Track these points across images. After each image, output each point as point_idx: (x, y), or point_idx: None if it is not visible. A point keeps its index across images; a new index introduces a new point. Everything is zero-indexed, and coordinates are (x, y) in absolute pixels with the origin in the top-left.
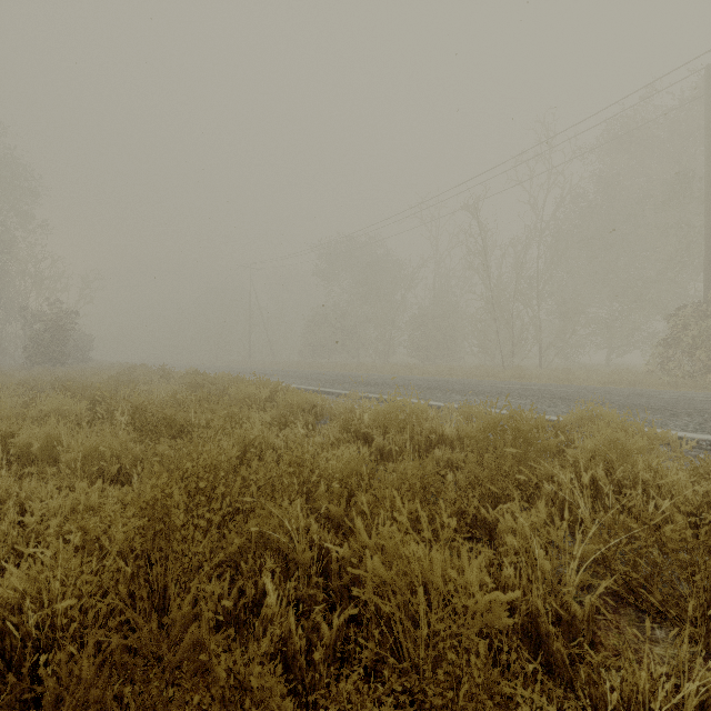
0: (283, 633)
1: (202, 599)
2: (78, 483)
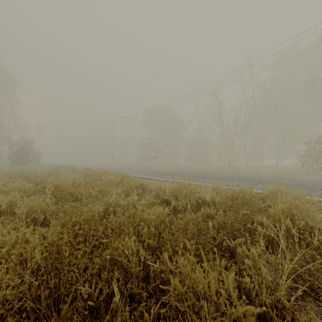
0: (123, 320)
1: (78, 299)
2: (20, 227)
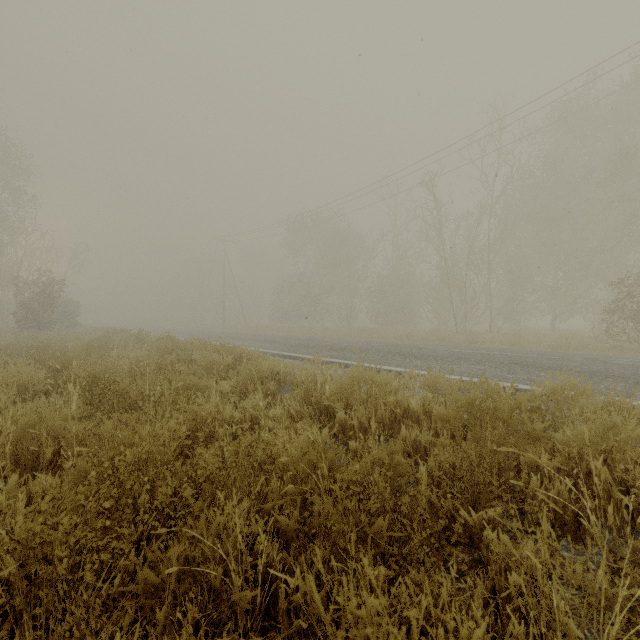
0: None
1: None
2: None
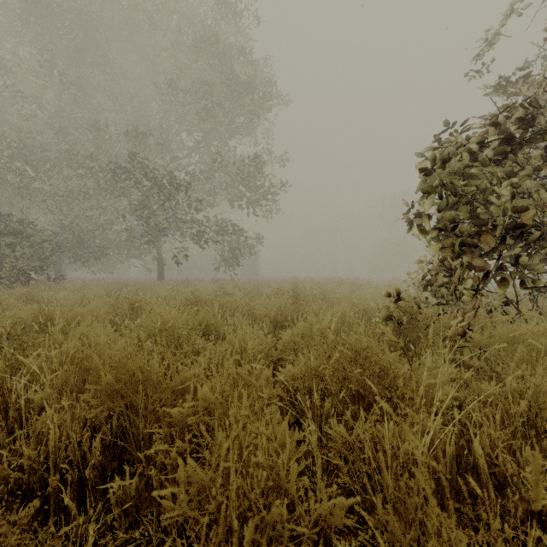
0: None
1: None
2: None
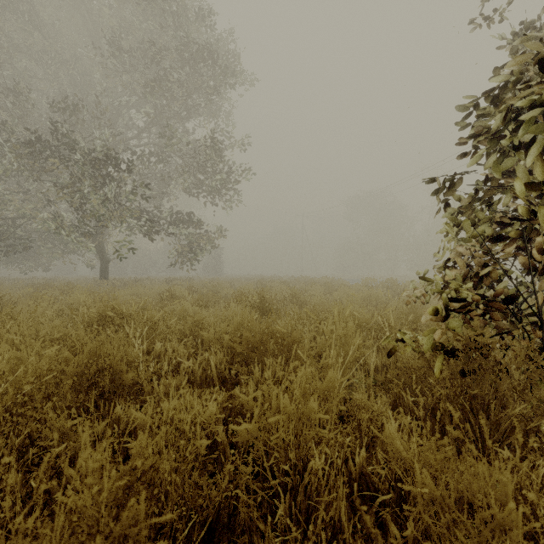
0: None
1: None
2: None
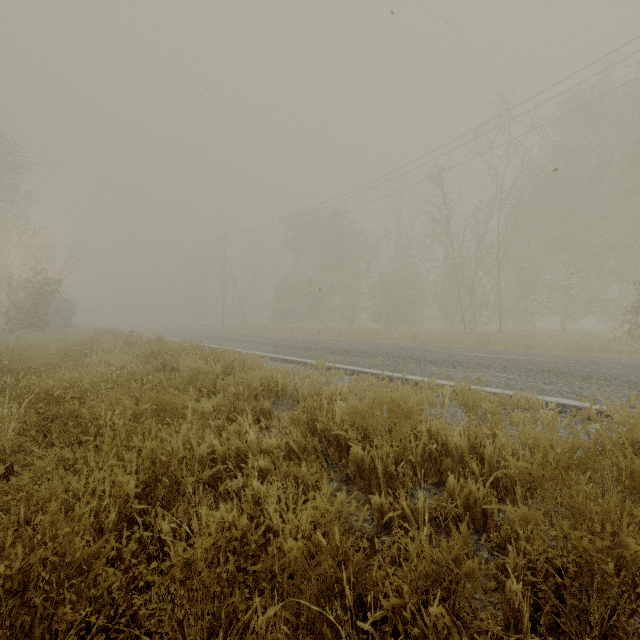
0: None
1: None
2: None
